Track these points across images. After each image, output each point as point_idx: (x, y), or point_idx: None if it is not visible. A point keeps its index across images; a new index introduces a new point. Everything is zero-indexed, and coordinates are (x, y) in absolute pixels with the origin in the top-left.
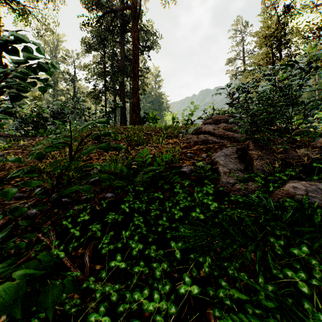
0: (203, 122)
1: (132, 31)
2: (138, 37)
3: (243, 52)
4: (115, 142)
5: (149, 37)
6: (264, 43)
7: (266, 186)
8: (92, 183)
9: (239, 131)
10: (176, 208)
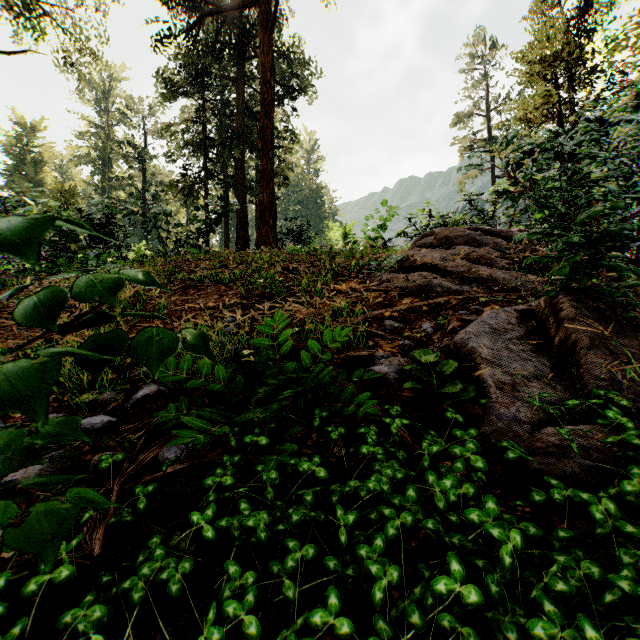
0: (415, 243)
1: (259, 53)
2: (272, 66)
3: (487, 100)
4: (216, 287)
5: (296, 69)
6: (542, 73)
7: (634, 435)
8: (139, 404)
9: (502, 263)
10: (373, 545)
